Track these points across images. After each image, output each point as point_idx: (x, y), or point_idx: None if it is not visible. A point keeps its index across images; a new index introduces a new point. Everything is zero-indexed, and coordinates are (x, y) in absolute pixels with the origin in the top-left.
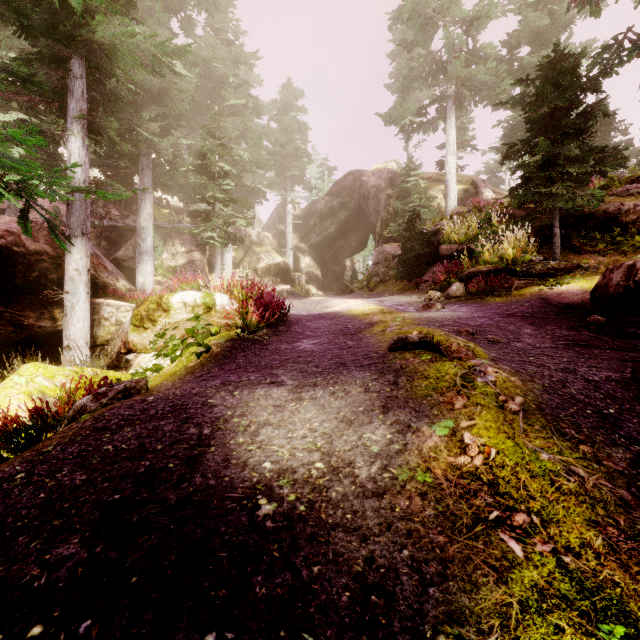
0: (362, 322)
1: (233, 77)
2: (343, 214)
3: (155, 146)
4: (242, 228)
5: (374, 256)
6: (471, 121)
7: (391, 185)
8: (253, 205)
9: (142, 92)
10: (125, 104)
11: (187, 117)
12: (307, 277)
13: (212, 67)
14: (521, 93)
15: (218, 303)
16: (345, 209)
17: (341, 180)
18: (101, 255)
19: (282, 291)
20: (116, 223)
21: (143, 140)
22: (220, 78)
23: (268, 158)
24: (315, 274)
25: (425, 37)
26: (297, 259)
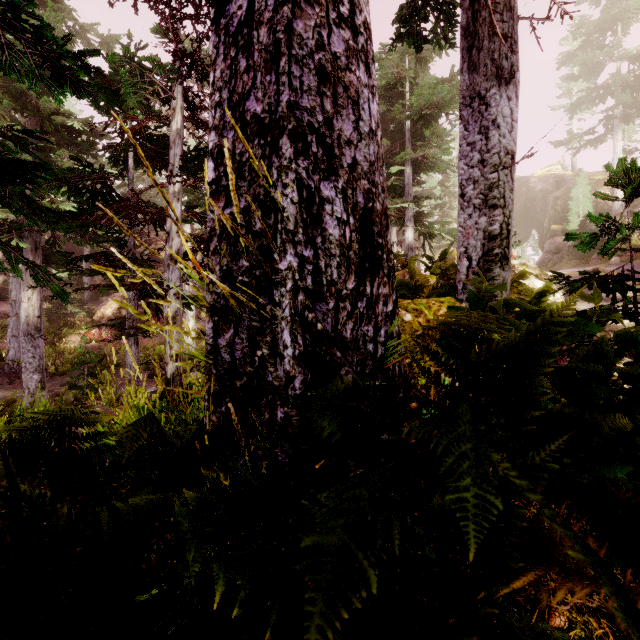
0: None
1: None
2: None
3: None
4: None
5: (546, 246)
6: None
7: (557, 188)
8: None
9: None
10: None
11: None
12: None
13: None
14: None
15: None
16: None
17: None
18: None
19: None
20: None
21: None
22: None
23: None
24: None
25: (592, 75)
26: None
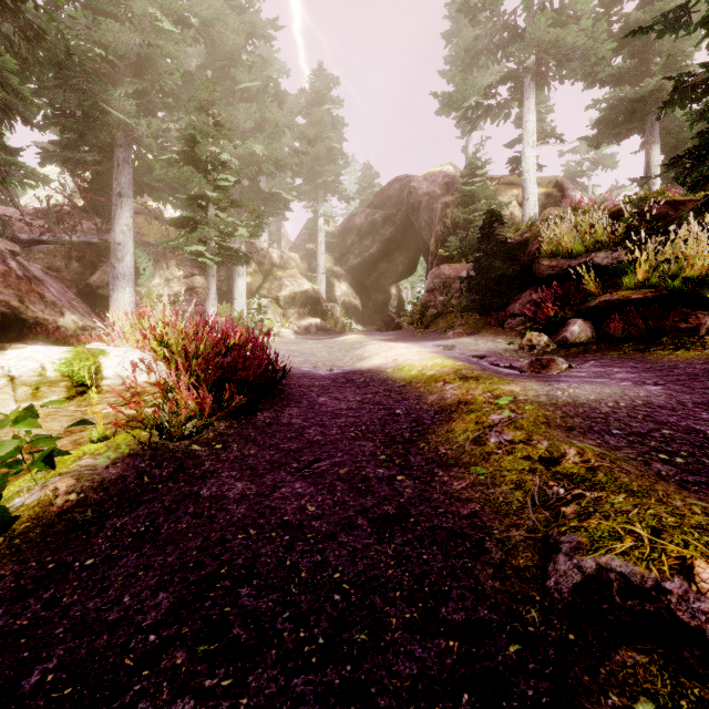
0: (424, 402)
1: (247, 54)
2: (387, 230)
3: (133, 132)
4: (258, 246)
5: (428, 281)
6: (550, 110)
7: (448, 192)
8: (263, 210)
9: (117, 61)
10: (78, 65)
11: (185, 102)
12: (343, 308)
13: (218, 37)
14: (680, 7)
15: (109, 372)
16: (390, 224)
17: (385, 188)
18: (48, 279)
19: (310, 326)
20: (90, 239)
21: (114, 123)
22: (230, 54)
23: (290, 155)
24: (353, 304)
25: None
26: (331, 286)
